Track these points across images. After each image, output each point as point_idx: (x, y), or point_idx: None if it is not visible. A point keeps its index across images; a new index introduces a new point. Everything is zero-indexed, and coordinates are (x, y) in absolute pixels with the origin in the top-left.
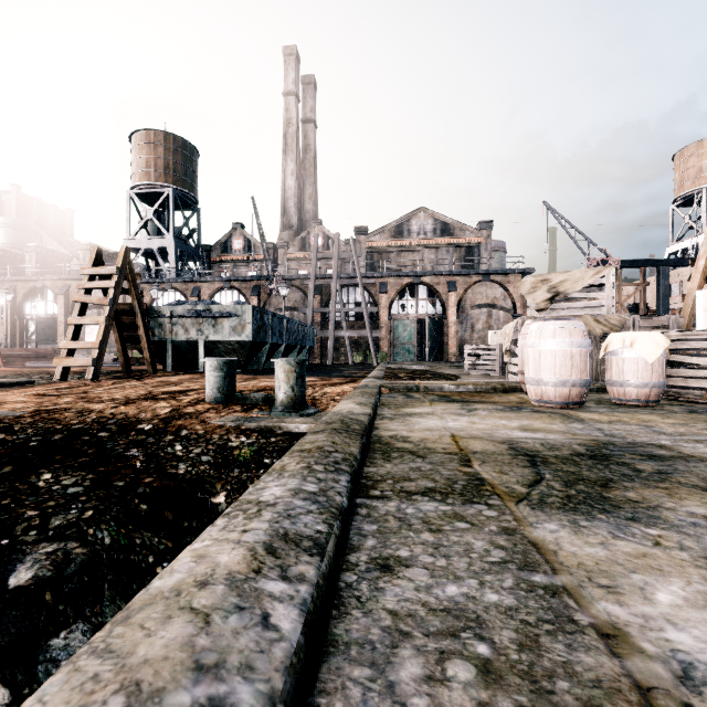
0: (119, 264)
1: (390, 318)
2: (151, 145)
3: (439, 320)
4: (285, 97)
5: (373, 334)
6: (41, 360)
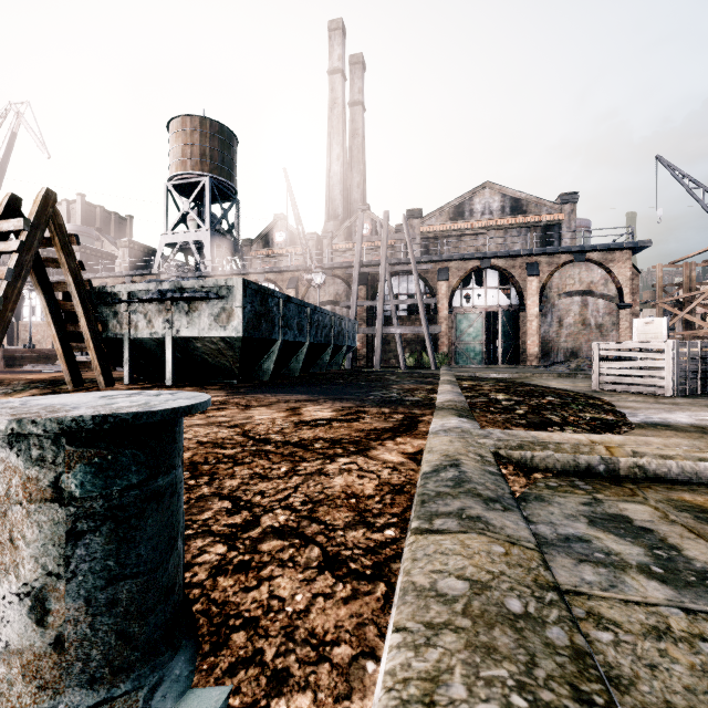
0: (32, 215)
1: (451, 312)
2: (187, 132)
3: (514, 313)
4: (330, 76)
5: (431, 330)
6: (49, 363)
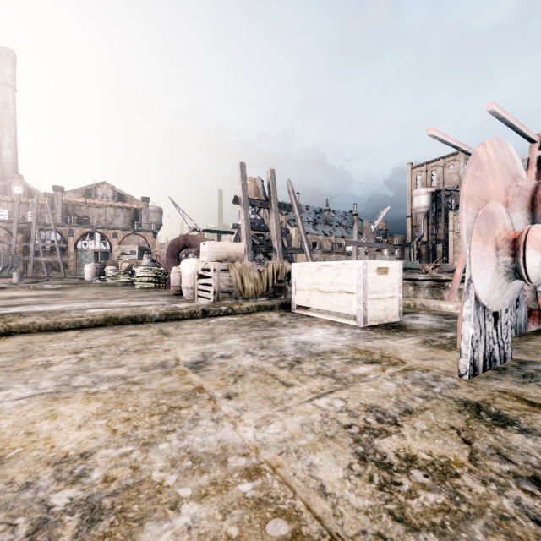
0: None
1: (76, 250)
2: None
3: (108, 253)
4: None
5: (63, 259)
6: None
